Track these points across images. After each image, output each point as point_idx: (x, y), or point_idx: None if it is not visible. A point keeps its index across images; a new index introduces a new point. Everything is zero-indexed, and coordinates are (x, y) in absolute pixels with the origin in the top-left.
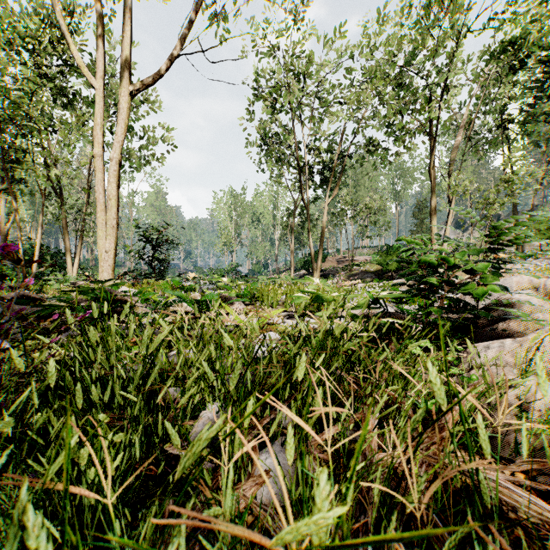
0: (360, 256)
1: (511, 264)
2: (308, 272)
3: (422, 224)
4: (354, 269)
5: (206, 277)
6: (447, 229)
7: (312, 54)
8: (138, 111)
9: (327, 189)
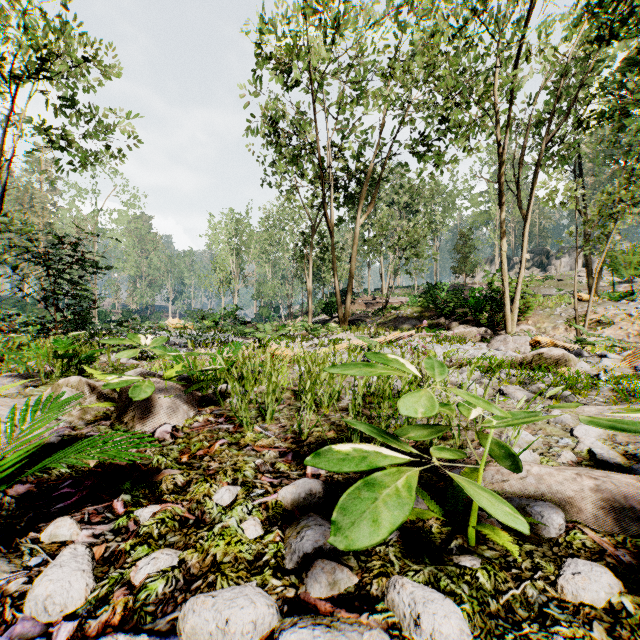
0: (393, 297)
1: (602, 307)
2: (331, 318)
3: (466, 260)
4: (391, 313)
5: (198, 323)
6: (523, 258)
7: None
8: (77, 72)
9: (359, 203)
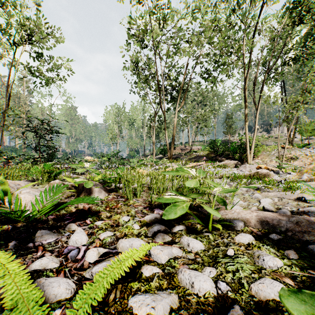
0: (194, 146)
1: (293, 151)
2: (164, 156)
3: (230, 128)
4: (193, 154)
5: (100, 159)
6: (255, 128)
7: (168, 2)
8: (44, 40)
9: (177, 101)
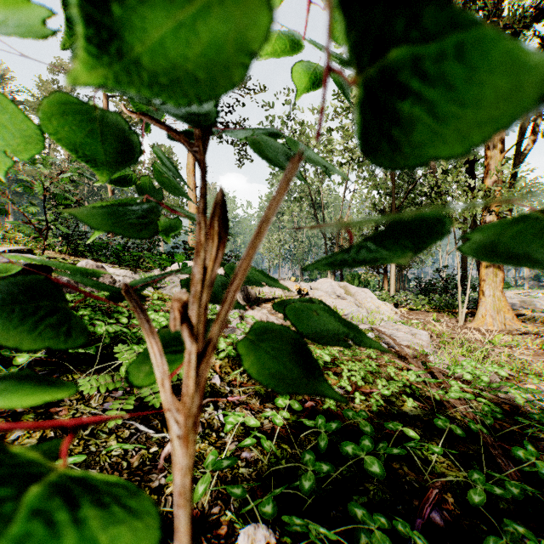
0: None
1: None
2: (538, 282)
3: None
4: None
5: None
6: None
7: None
8: None
9: None
